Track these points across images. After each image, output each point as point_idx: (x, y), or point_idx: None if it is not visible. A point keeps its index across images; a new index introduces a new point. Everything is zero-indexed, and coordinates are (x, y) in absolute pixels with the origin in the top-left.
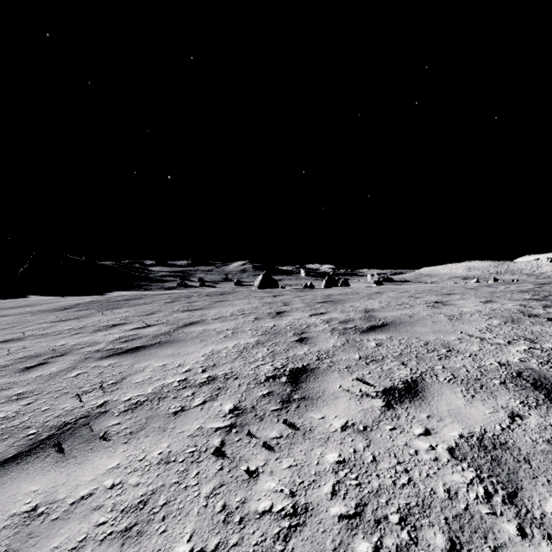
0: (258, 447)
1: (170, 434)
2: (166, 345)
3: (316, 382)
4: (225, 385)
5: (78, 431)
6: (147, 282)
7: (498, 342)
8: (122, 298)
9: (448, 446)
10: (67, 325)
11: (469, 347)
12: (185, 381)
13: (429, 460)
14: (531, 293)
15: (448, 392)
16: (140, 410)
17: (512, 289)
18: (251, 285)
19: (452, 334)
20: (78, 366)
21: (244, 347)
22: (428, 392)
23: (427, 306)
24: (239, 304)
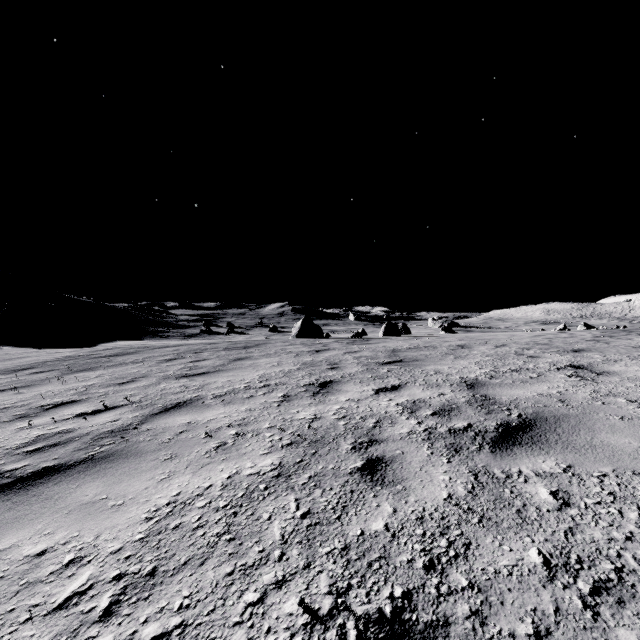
0: None
1: None
2: (98, 467)
3: None
4: None
5: None
6: (164, 328)
7: None
8: (110, 353)
9: None
10: None
11: None
12: None
13: None
14: None
15: None
16: None
17: None
18: (290, 331)
19: None
20: None
21: (246, 488)
22: None
23: (569, 376)
24: (264, 364)
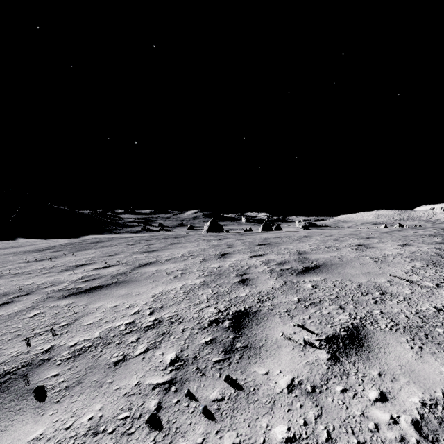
0: (197, 413)
1: (105, 391)
2: (121, 285)
3: (259, 328)
4: (169, 329)
5: (14, 384)
6: (116, 227)
7: (427, 285)
8: (92, 241)
9: (412, 418)
10: (41, 265)
11: (401, 290)
12: (132, 324)
13: (395, 440)
14: (440, 237)
15: (393, 342)
16: (82, 358)
17: (421, 233)
18: (201, 229)
19: (381, 276)
20: (38, 305)
21: (191, 288)
22: (372, 342)
23: (352, 249)
24: (189, 246)
